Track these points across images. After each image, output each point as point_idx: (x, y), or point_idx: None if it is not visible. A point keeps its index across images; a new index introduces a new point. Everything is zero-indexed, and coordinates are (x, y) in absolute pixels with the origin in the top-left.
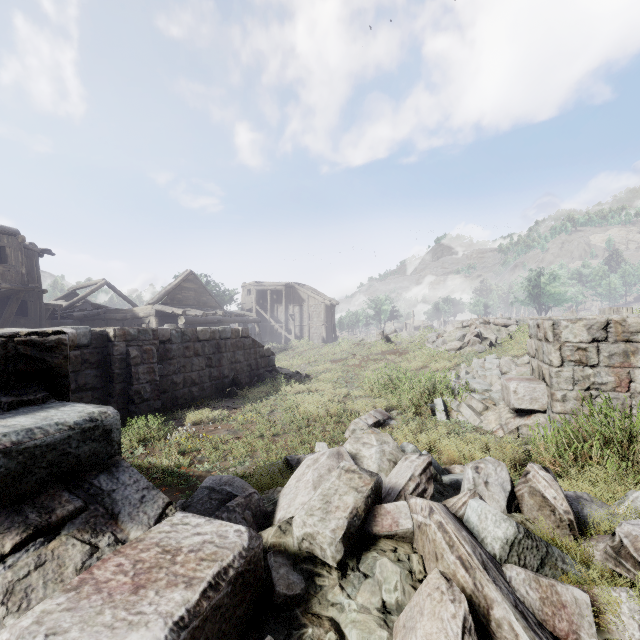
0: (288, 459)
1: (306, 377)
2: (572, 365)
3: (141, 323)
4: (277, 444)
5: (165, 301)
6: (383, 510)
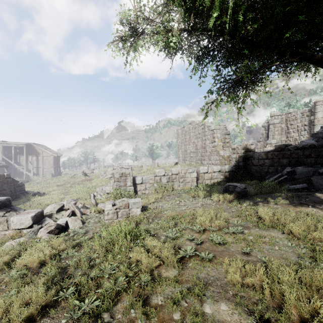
0: None
1: (43, 194)
2: (116, 182)
3: None
4: None
5: None
6: (64, 207)
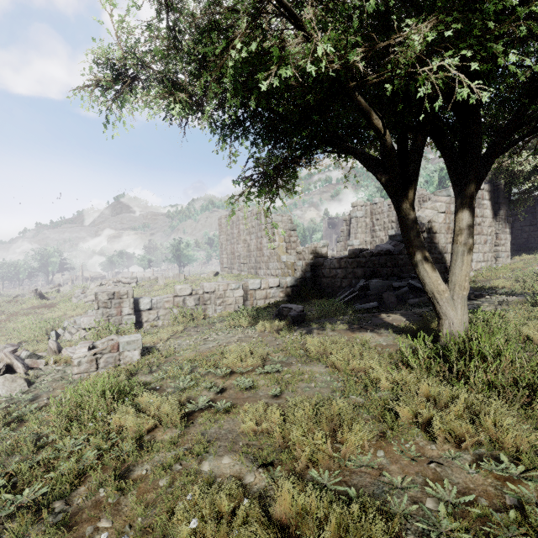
0: None
1: None
2: (102, 308)
3: None
4: None
5: None
6: None
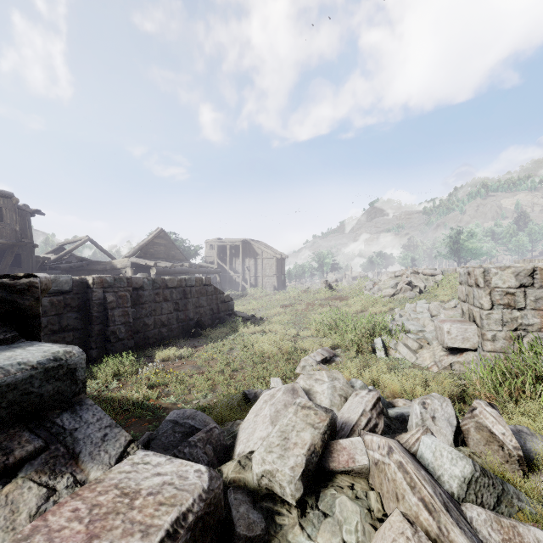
0: (246, 393)
1: (260, 320)
2: (501, 308)
3: (119, 273)
4: (236, 379)
5: (139, 254)
6: (339, 446)
